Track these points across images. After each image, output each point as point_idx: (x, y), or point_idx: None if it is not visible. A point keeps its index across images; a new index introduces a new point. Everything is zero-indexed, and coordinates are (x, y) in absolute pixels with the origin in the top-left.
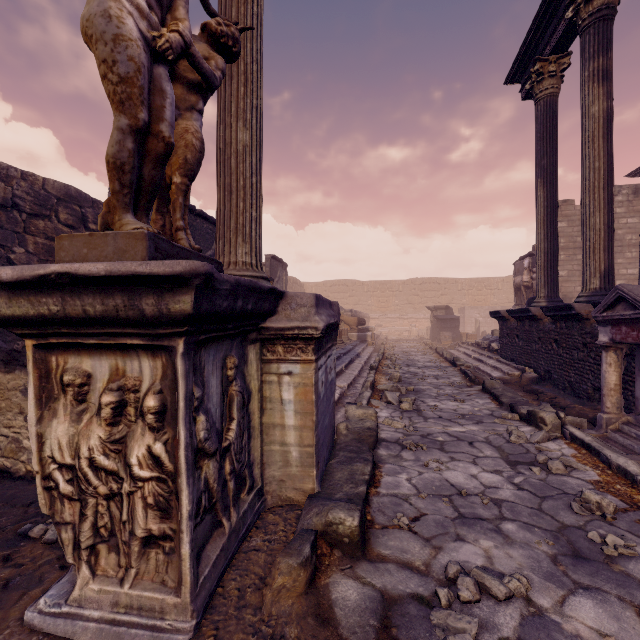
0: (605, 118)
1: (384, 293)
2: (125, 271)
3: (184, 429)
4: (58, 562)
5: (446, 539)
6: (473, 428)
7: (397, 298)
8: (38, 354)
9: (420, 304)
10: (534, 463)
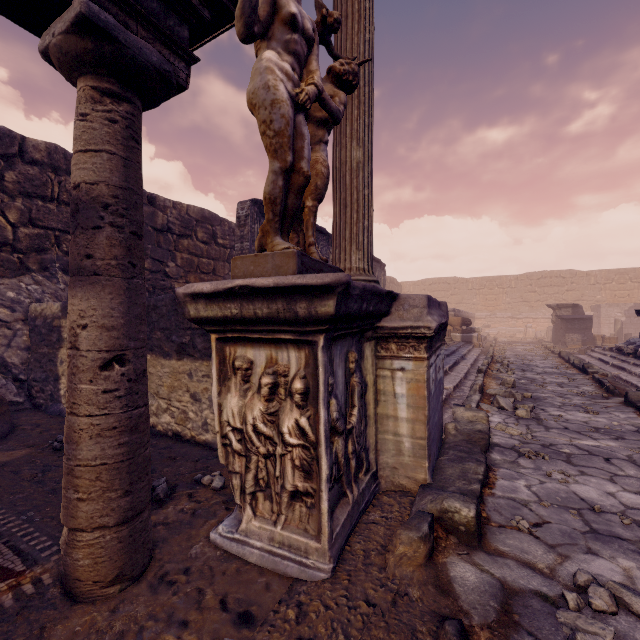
0: None
1: (492, 290)
2: (287, 283)
3: (323, 408)
4: (223, 504)
5: (574, 550)
6: (610, 444)
7: (508, 295)
8: (218, 345)
9: (538, 302)
10: None
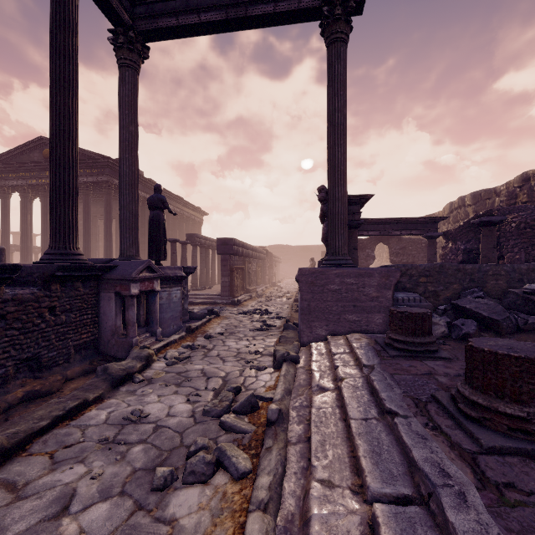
0: None
1: None
2: None
3: None
4: None
5: (262, 334)
6: (198, 366)
7: None
8: None
9: None
10: (201, 348)
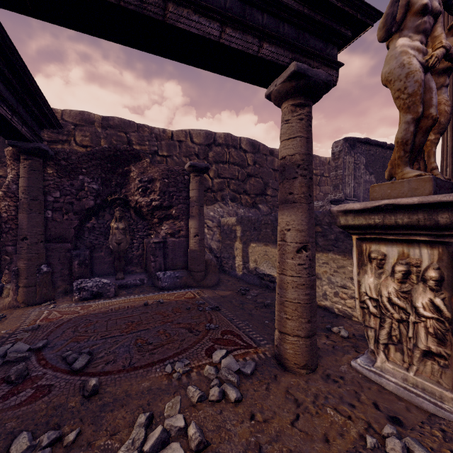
0: None
1: None
2: (432, 200)
3: None
4: (352, 348)
5: None
6: None
7: None
8: (357, 242)
9: None
10: None
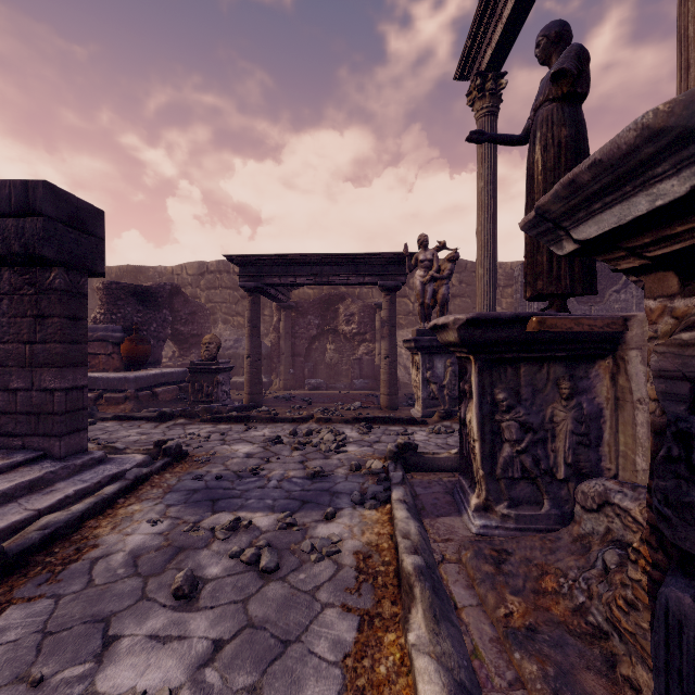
0: None
1: None
2: (406, 339)
3: (421, 372)
4: None
5: None
6: None
7: None
8: (412, 355)
9: None
10: None
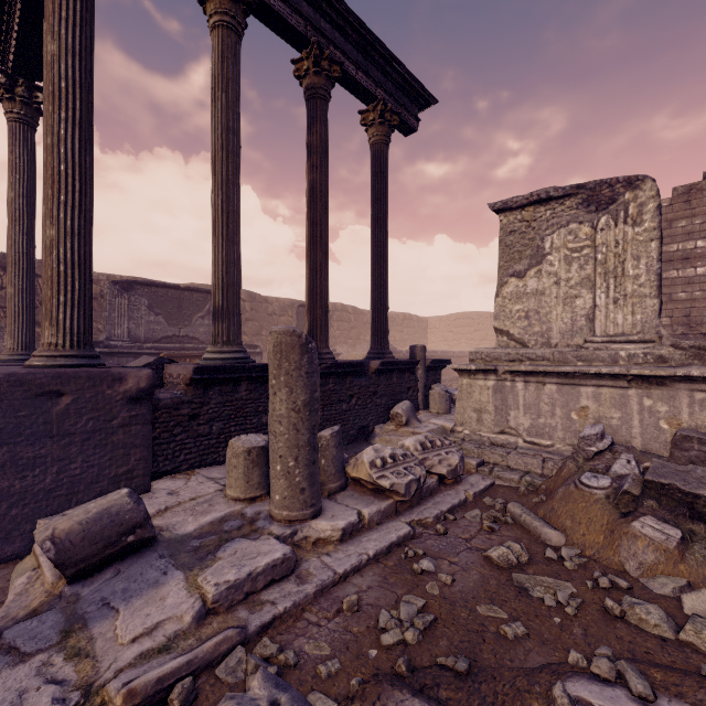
0: (309, 190)
1: None
2: None
3: None
4: None
5: None
6: None
7: None
8: None
9: None
10: None
